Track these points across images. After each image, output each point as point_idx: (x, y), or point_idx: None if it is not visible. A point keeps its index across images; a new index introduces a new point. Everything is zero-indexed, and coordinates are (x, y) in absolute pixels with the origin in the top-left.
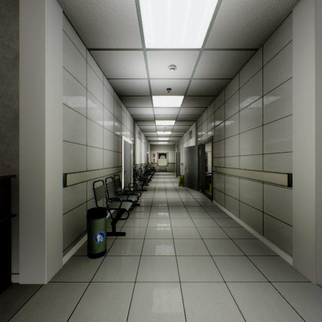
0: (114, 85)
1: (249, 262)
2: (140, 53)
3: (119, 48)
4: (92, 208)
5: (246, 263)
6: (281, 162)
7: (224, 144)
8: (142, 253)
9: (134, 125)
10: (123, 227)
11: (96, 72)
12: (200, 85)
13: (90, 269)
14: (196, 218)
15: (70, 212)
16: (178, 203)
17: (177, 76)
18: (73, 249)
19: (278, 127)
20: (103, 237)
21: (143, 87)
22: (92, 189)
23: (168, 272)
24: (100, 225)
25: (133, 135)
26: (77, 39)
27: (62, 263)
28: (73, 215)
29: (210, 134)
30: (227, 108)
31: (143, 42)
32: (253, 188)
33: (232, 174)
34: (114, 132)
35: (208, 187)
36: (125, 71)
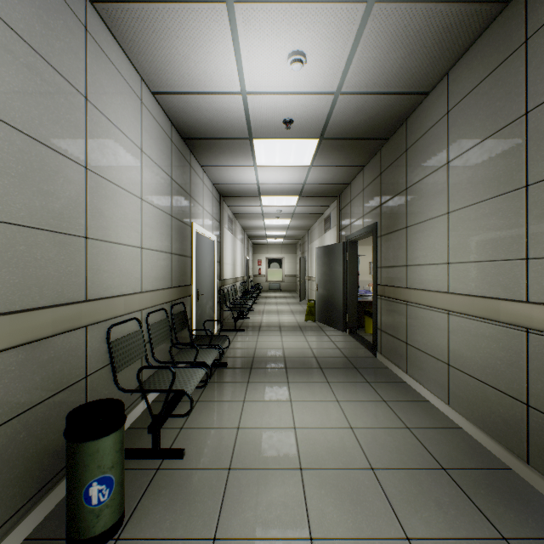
0: (170, 112)
1: None
2: (219, 11)
3: None
4: (86, 404)
5: None
6: None
7: (406, 238)
8: (219, 527)
9: (219, 205)
10: (183, 428)
11: (119, 67)
12: (355, 112)
13: None
14: (350, 400)
15: (17, 418)
16: (307, 359)
17: (308, 85)
18: (31, 519)
19: None
20: (110, 489)
21: (233, 117)
22: (105, 343)
23: None
24: (100, 456)
25: (218, 223)
26: None
27: None
28: (33, 423)
29: (370, 219)
30: (414, 162)
31: None
32: (492, 342)
33: (428, 305)
34: (172, 212)
35: (361, 324)
36: (190, 70)
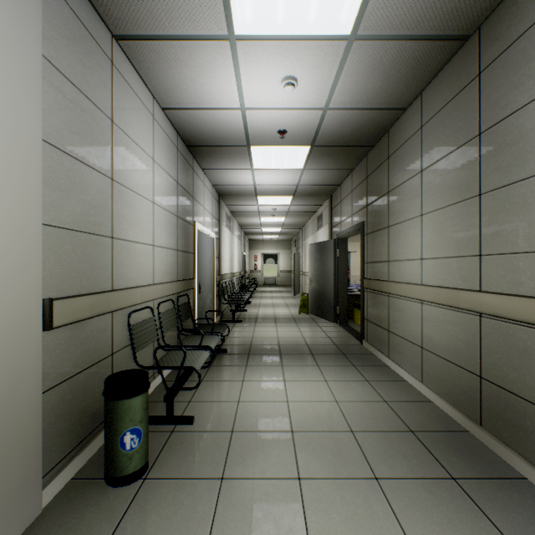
0: (177, 124)
1: (466, 499)
2: (223, 46)
3: (179, 34)
4: (118, 373)
5: (458, 503)
6: (531, 274)
7: (388, 236)
8: (226, 471)
9: (218, 204)
10: (191, 401)
11: (136, 90)
12: (342, 124)
13: (102, 522)
14: (336, 380)
15: (66, 382)
16: (300, 346)
17: (299, 102)
18: (75, 464)
19: (522, 195)
20: (139, 439)
21: (233, 128)
22: (126, 327)
23: (284, 532)
24: (132, 412)
25: (217, 221)
26: (86, 8)
27: (39, 506)
28: (76, 387)
29: (358, 218)
30: (394, 168)
31: (229, 18)
32: (455, 326)
33: (405, 295)
34: (178, 213)
35: (351, 316)
36: (196, 91)
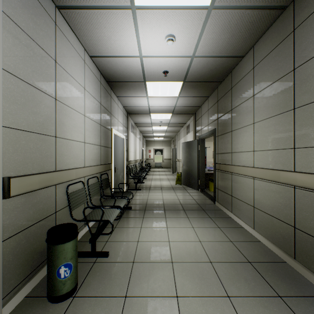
0: (100, 67)
1: (290, 313)
2: (127, 14)
3: (99, 4)
4: (57, 226)
5: None
6: None
7: (231, 137)
8: (128, 291)
9: (127, 118)
10: (108, 241)
11: (72, 43)
12: (203, 67)
13: None
14: (199, 227)
15: (21, 232)
16: (176, 205)
17: (176, 52)
18: (28, 286)
19: None
20: (70, 270)
21: (135, 70)
22: (65, 194)
23: None
24: (65, 252)
25: (126, 129)
26: None
27: None
28: (29, 235)
29: (212, 126)
30: (235, 94)
31: None
32: (276, 194)
33: (243, 174)
34: (101, 123)
35: (207, 186)
36: (111, 44)
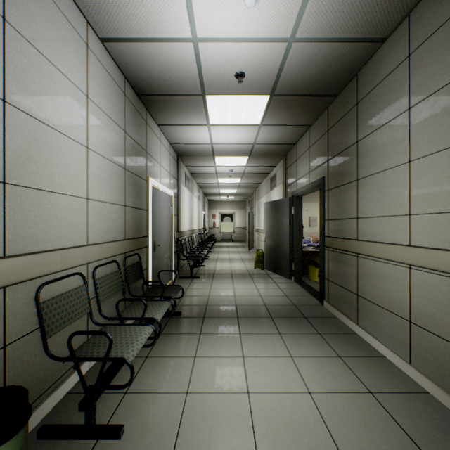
0: (122, 63)
1: None
2: None
3: None
4: None
5: None
6: None
7: (357, 190)
8: None
9: (177, 164)
10: (127, 393)
11: None
12: (308, 64)
13: None
14: (304, 355)
15: None
16: (258, 307)
17: (261, 30)
18: None
19: None
20: None
21: (186, 70)
22: (35, 304)
23: None
24: None
25: (176, 180)
26: None
27: None
28: None
29: (317, 174)
30: (366, 113)
31: None
32: None
33: (385, 258)
34: (126, 165)
35: (306, 272)
36: (136, 10)
